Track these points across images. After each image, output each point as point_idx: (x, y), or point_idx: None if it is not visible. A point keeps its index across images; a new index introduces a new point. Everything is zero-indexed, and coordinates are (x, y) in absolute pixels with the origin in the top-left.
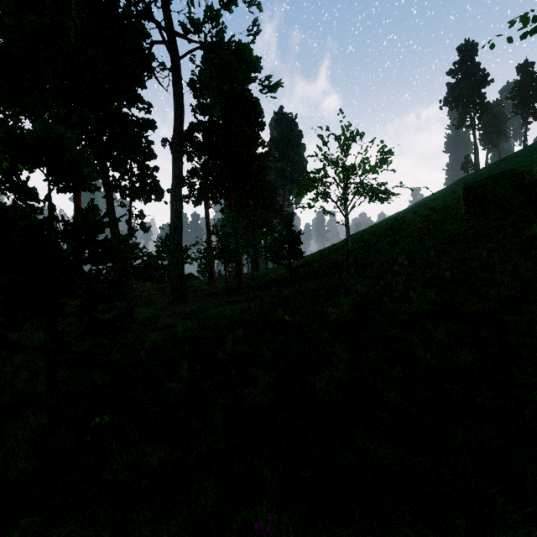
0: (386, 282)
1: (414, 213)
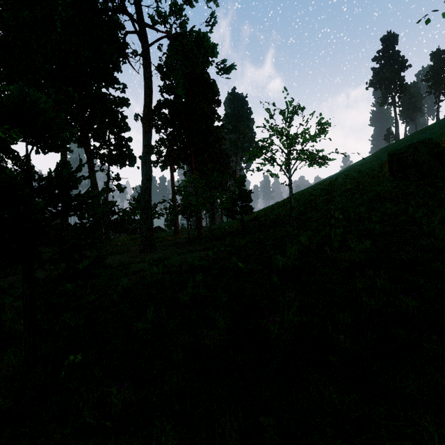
0: (325, 233)
1: (345, 176)
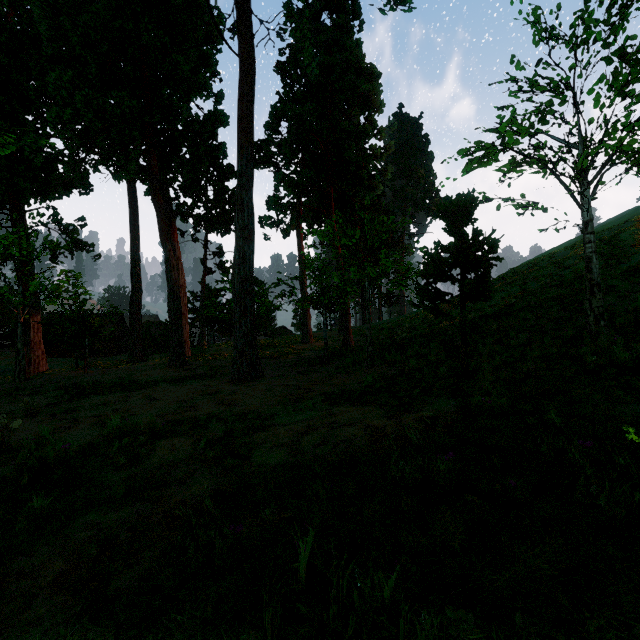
0: None
1: (637, 228)
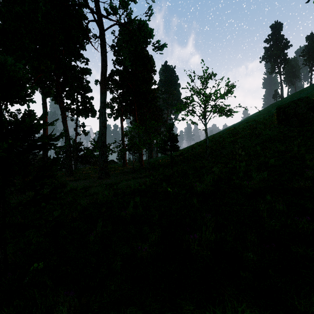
0: (232, 166)
1: (245, 124)
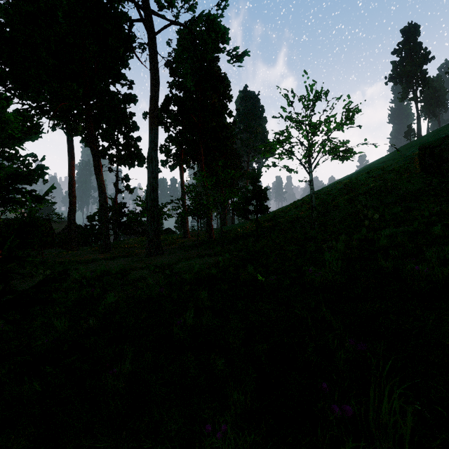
0: (361, 237)
1: (366, 174)
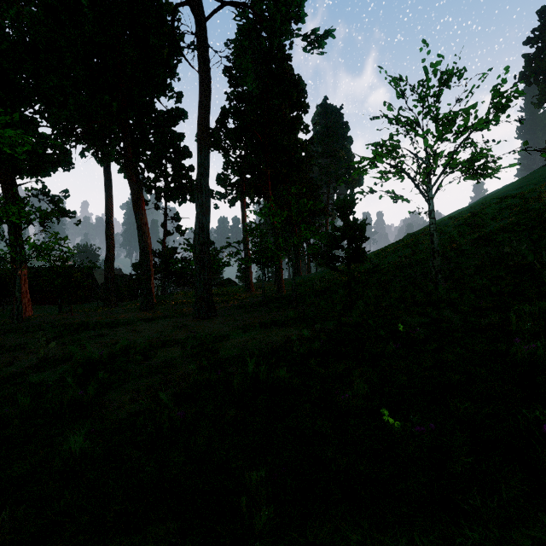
0: None
1: (497, 204)
